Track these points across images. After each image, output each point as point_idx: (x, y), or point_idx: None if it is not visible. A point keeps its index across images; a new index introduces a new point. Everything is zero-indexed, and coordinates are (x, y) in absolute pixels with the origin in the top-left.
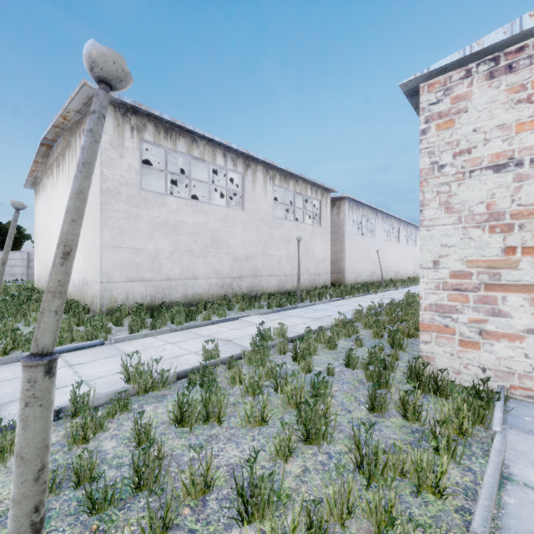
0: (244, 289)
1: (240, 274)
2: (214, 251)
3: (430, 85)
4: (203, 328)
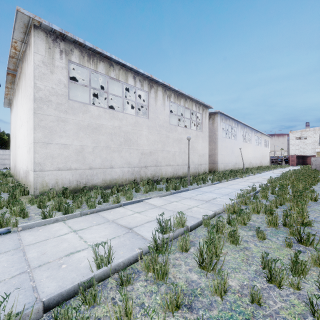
0: (149, 175)
1: (146, 164)
2: (127, 147)
3: None
4: (111, 211)
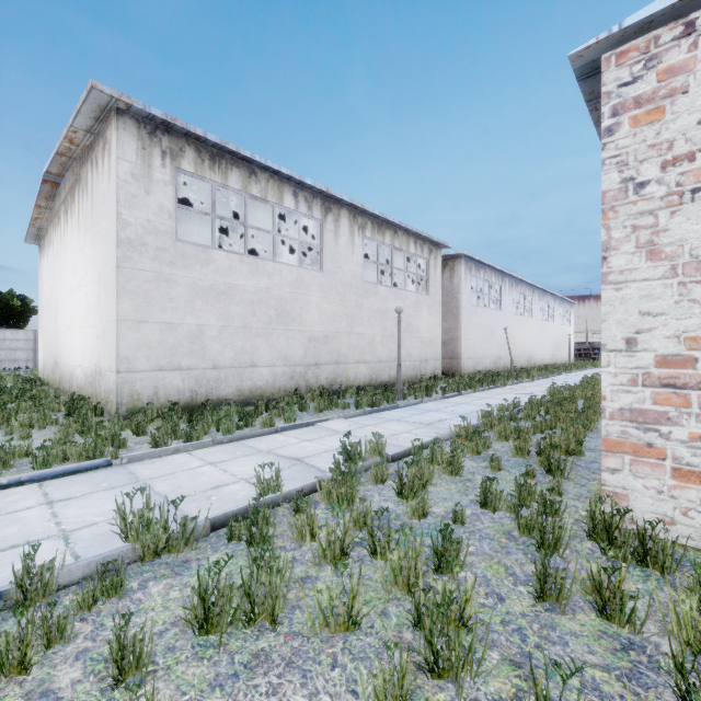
0: (323, 381)
1: (317, 359)
2: (281, 328)
3: (620, 54)
4: (261, 438)
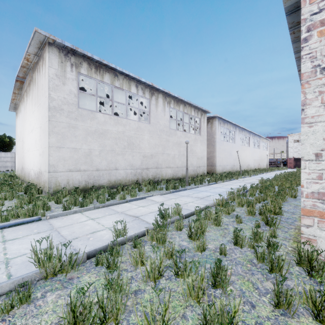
0: (150, 177)
1: (147, 166)
2: (130, 151)
3: None
4: (119, 205)
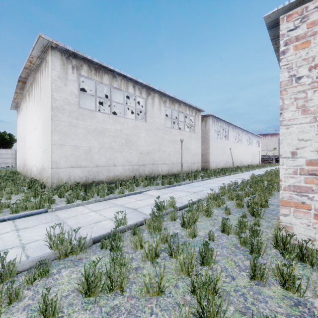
0: (147, 173)
1: (144, 162)
2: (127, 148)
3: (288, 16)
4: (118, 199)
